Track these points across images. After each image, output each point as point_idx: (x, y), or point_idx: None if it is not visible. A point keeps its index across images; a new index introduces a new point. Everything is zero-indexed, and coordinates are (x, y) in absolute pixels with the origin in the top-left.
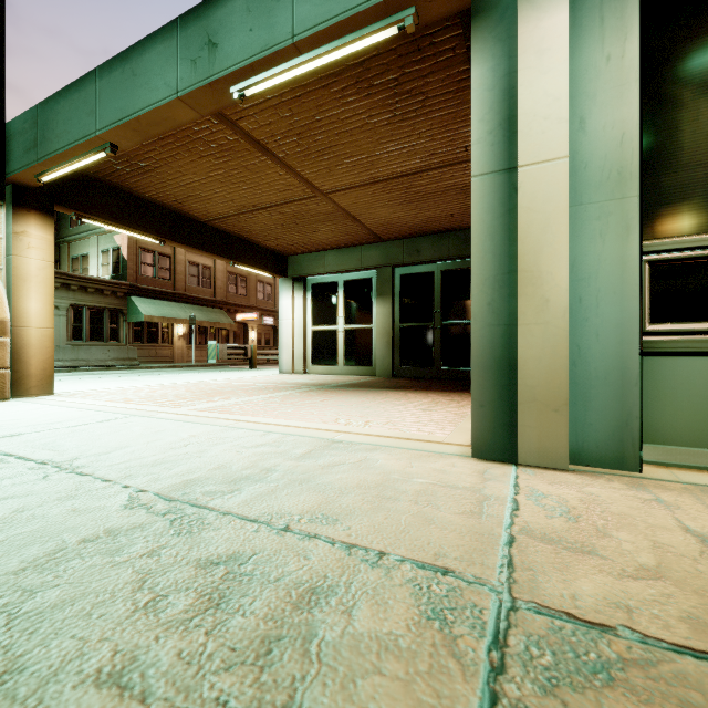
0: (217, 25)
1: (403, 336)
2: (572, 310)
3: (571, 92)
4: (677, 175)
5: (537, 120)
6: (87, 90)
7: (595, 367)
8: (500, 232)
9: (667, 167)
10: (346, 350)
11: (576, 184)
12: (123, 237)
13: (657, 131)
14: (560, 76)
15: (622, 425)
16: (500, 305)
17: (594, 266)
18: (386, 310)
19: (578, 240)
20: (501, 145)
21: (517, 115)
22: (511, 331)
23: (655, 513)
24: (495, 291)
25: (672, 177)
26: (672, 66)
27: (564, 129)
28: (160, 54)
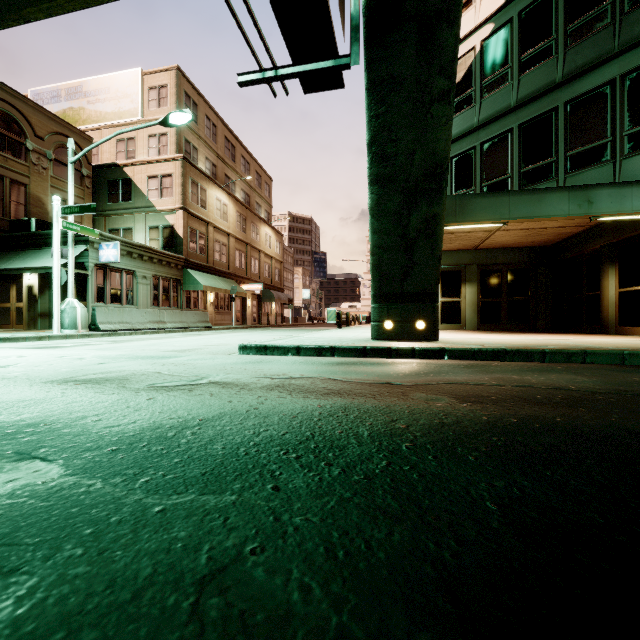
0: (593, 196)
1: (482, 306)
2: None
3: None
4: None
5: None
6: (502, 198)
7: None
8: None
9: None
10: (442, 314)
11: None
12: (178, 217)
13: None
14: None
15: None
16: None
17: None
18: (473, 290)
19: None
20: None
21: None
22: None
23: None
24: None
25: None
26: None
27: None
28: (558, 197)
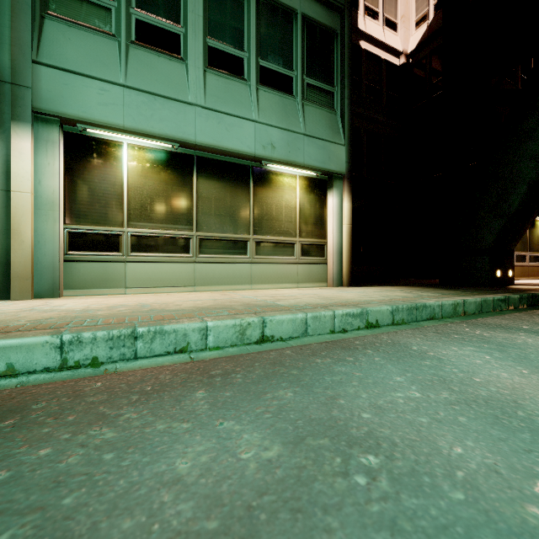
0: None
1: None
2: (36, 245)
3: (36, 170)
4: (77, 206)
5: (19, 176)
6: None
7: (45, 265)
8: (3, 214)
9: (74, 203)
10: None
11: (38, 202)
12: None
13: (71, 190)
14: (29, 165)
15: (54, 283)
16: (3, 241)
17: (44, 231)
18: None
19: (38, 221)
20: (4, 181)
21: (11, 172)
22: (8, 251)
23: (43, 302)
24: (1, 236)
25: (75, 206)
26: (75, 172)
27: (30, 183)
28: None
